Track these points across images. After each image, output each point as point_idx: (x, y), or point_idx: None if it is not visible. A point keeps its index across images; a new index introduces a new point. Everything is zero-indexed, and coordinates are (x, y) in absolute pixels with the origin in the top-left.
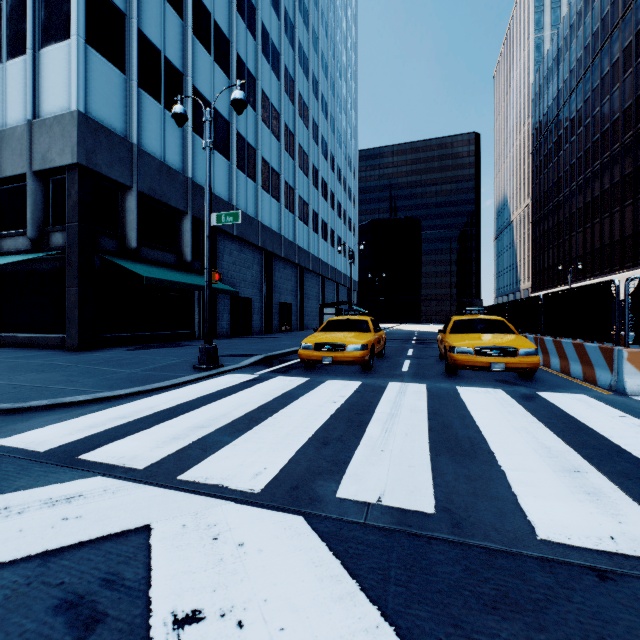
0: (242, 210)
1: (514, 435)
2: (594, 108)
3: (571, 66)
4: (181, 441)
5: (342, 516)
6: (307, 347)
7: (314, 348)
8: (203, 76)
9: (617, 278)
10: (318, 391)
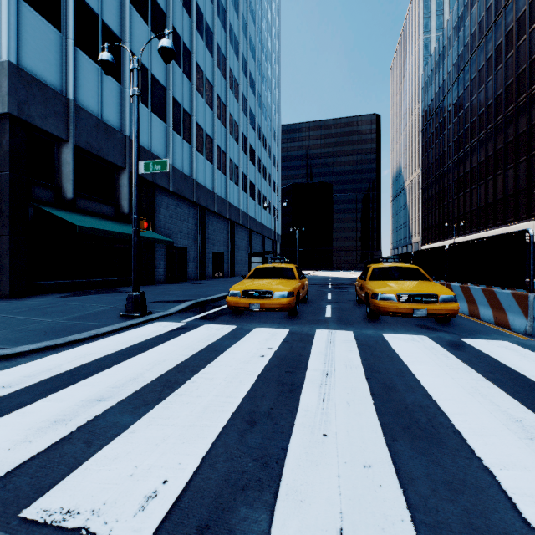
0: (178, 169)
1: (470, 401)
2: (472, 95)
3: (454, 60)
4: (62, 427)
5: None
6: (235, 294)
7: (242, 295)
8: (141, 44)
9: (491, 233)
10: (245, 342)
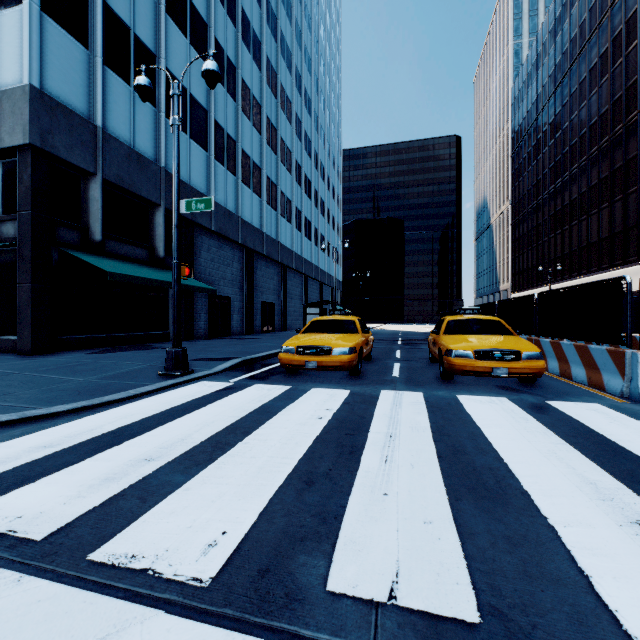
0: (221, 204)
1: (544, 464)
2: (572, 112)
3: (550, 71)
4: (114, 484)
5: (337, 636)
6: (288, 350)
7: (296, 352)
8: (178, 59)
9: (594, 279)
10: (301, 403)
